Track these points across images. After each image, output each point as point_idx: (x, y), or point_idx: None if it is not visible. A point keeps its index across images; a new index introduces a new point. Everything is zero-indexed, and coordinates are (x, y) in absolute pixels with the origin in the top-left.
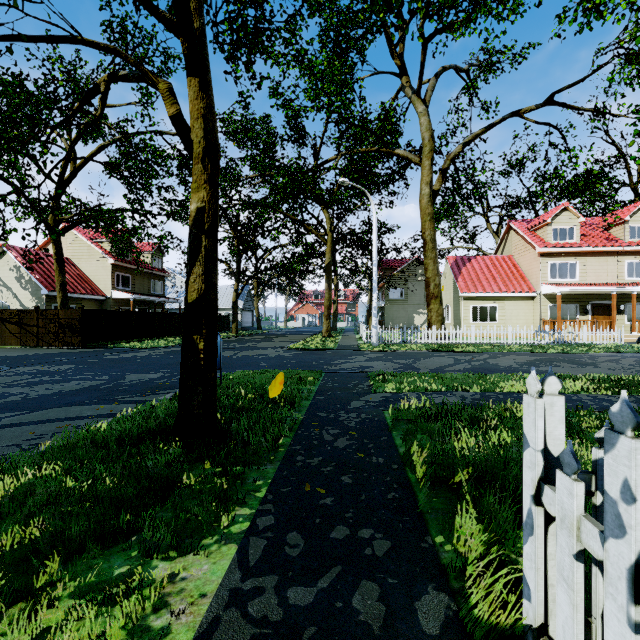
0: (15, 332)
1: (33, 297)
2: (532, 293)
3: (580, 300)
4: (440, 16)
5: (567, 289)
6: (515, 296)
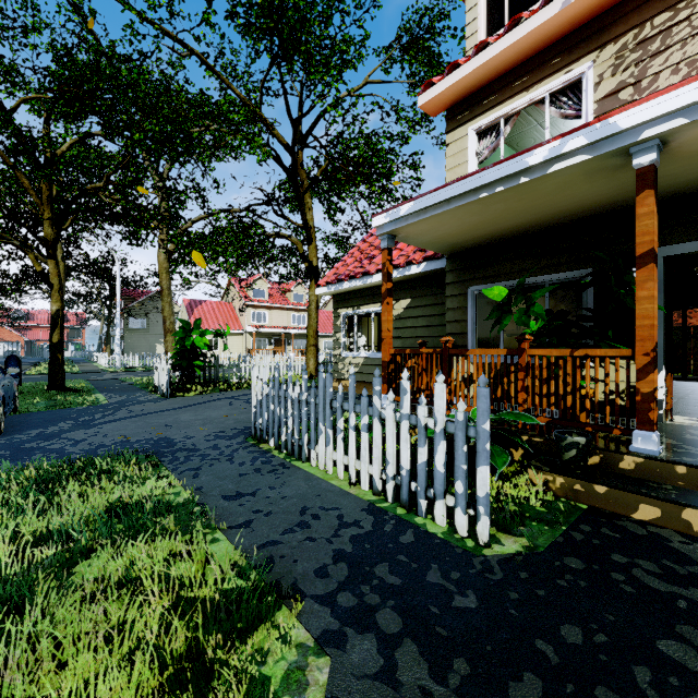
0: None
1: None
2: (242, 331)
3: (269, 336)
4: None
5: (259, 330)
6: (231, 332)
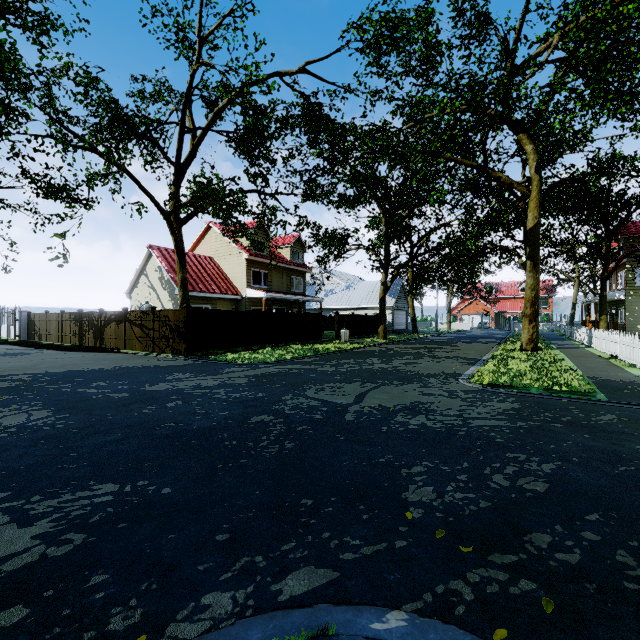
0: (138, 336)
1: (170, 298)
2: None
3: None
4: None
5: None
6: None
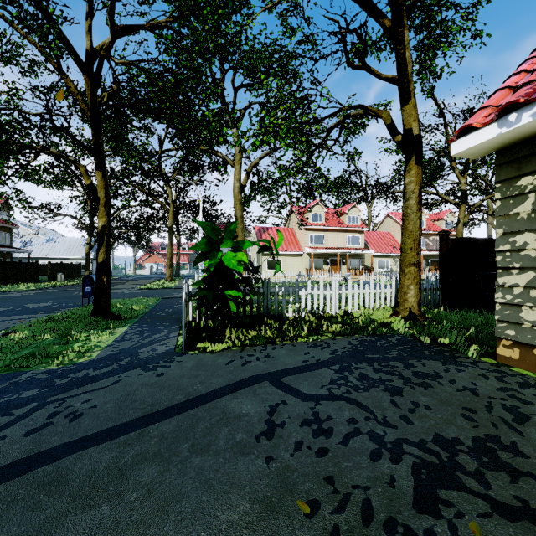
0: None
1: None
2: (301, 252)
3: (325, 257)
4: (244, 76)
5: (316, 250)
6: (292, 254)
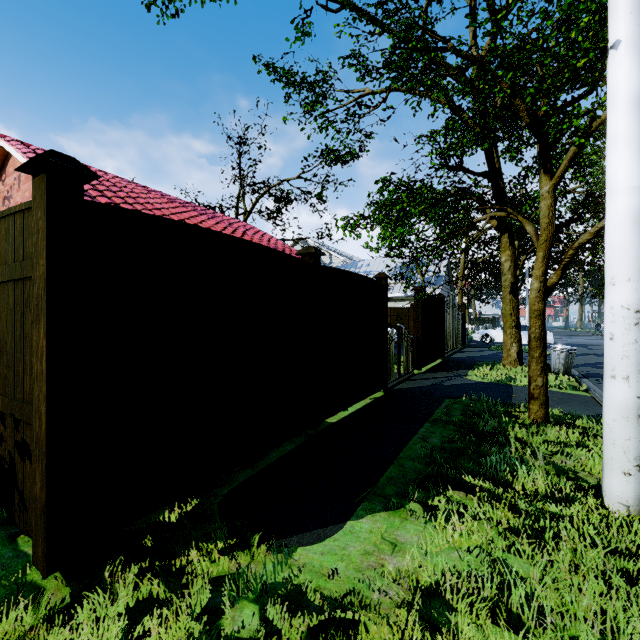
0: None
1: None
2: None
3: None
4: None
5: None
6: None
